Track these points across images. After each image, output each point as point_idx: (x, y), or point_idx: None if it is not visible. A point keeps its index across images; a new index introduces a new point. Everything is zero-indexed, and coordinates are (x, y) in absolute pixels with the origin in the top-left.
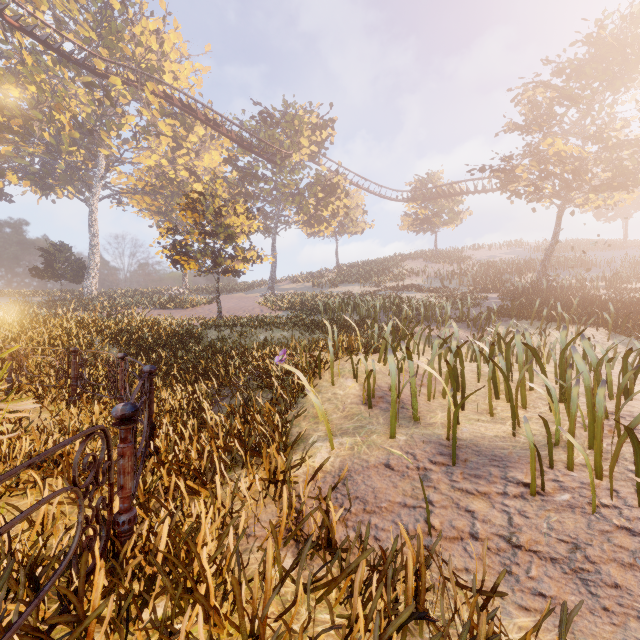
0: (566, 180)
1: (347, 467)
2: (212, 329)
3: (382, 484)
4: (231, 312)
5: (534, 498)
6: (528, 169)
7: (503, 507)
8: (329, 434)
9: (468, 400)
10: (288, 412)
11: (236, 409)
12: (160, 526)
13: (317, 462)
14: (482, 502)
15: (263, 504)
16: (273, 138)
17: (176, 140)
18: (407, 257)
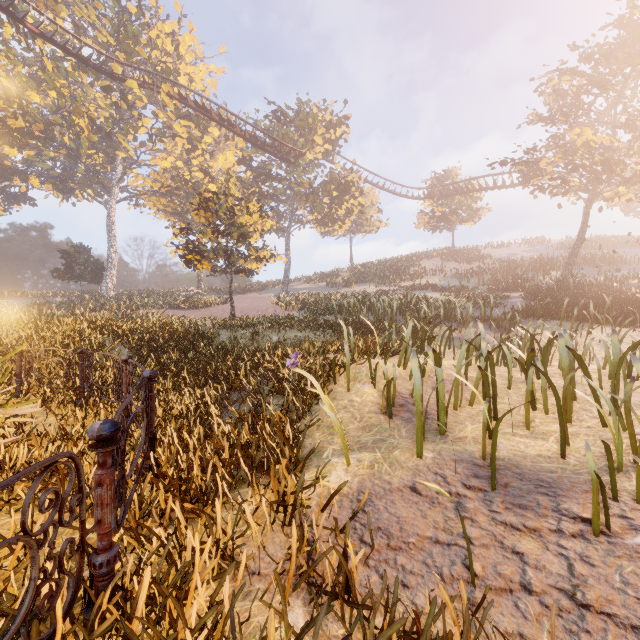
0: (595, 172)
1: (367, 492)
2: (224, 329)
3: (408, 512)
4: (244, 312)
5: (598, 539)
6: (553, 161)
7: (559, 549)
8: (346, 450)
9: (500, 410)
10: (300, 420)
11: (245, 416)
12: (145, 569)
13: (332, 482)
14: (532, 541)
15: (270, 532)
16: (287, 137)
17: (191, 142)
18: (423, 256)
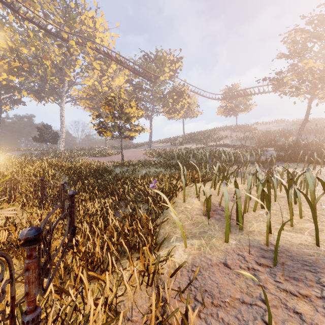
0: (315, 83)
1: (198, 268)
2: (118, 167)
3: (223, 280)
4: (129, 158)
5: None
6: (291, 78)
7: None
8: (184, 238)
9: (271, 213)
10: (157, 218)
11: (127, 215)
12: (57, 324)
13: (176, 258)
14: (306, 304)
15: (139, 290)
16: (150, 68)
17: (102, 72)
18: (221, 129)
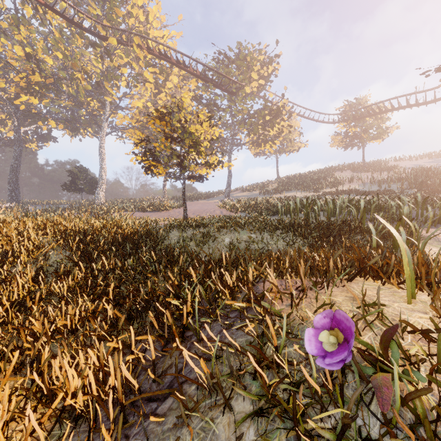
0: None
1: None
2: (175, 229)
3: None
4: (196, 214)
5: None
6: None
7: None
8: None
9: None
10: None
11: None
12: None
13: None
14: None
15: None
16: (229, 75)
17: (157, 88)
18: (336, 169)
